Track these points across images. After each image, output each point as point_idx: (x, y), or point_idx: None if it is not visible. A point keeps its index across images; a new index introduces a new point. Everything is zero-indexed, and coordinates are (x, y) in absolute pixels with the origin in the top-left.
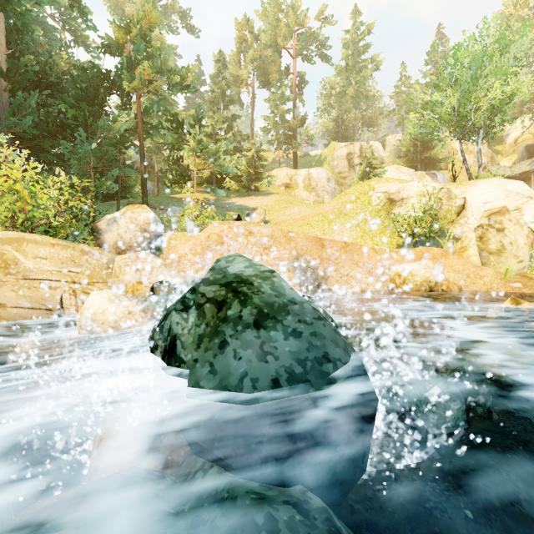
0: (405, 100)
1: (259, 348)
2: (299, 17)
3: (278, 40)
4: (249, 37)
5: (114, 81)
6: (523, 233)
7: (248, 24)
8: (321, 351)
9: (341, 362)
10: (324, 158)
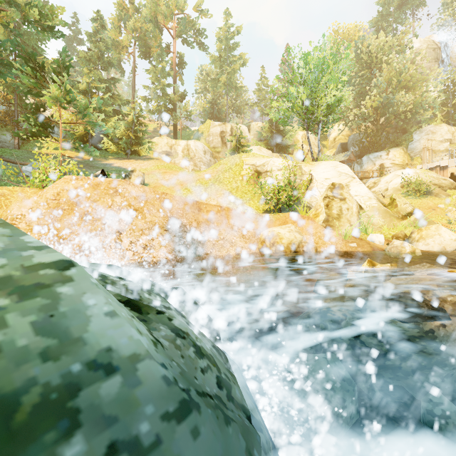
0: (264, 96)
1: None
2: (179, 2)
3: (159, 17)
4: (130, 7)
5: None
6: (355, 203)
7: None
8: None
9: None
10: (201, 133)
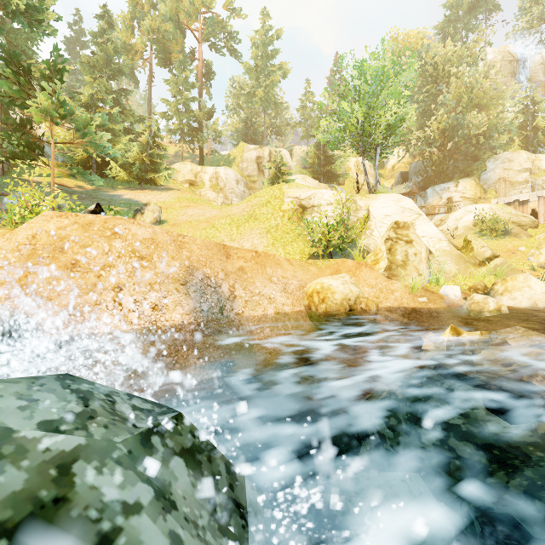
0: (309, 115)
1: None
2: None
3: (181, 16)
4: (146, 2)
5: None
6: (424, 247)
7: None
8: None
9: None
10: (233, 159)
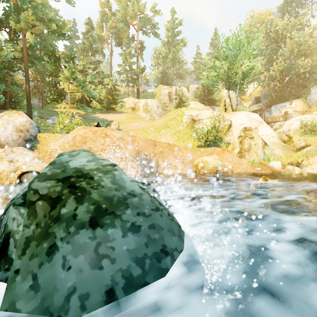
0: (199, 66)
1: (93, 251)
2: (141, 6)
3: (127, 18)
4: (109, 13)
5: (2, 20)
6: (260, 140)
7: (108, 4)
8: (159, 245)
9: (177, 251)
10: (155, 94)
